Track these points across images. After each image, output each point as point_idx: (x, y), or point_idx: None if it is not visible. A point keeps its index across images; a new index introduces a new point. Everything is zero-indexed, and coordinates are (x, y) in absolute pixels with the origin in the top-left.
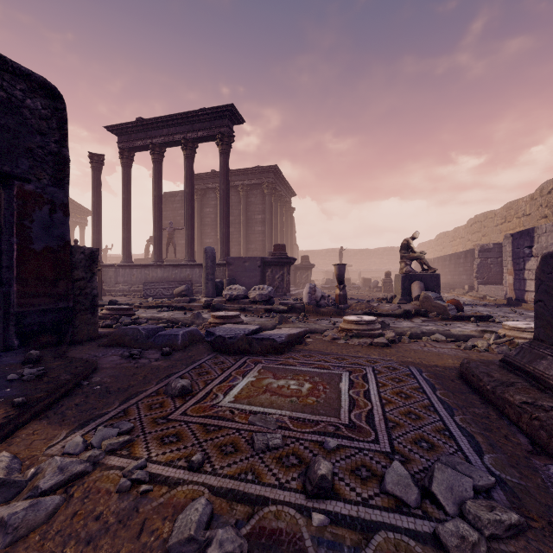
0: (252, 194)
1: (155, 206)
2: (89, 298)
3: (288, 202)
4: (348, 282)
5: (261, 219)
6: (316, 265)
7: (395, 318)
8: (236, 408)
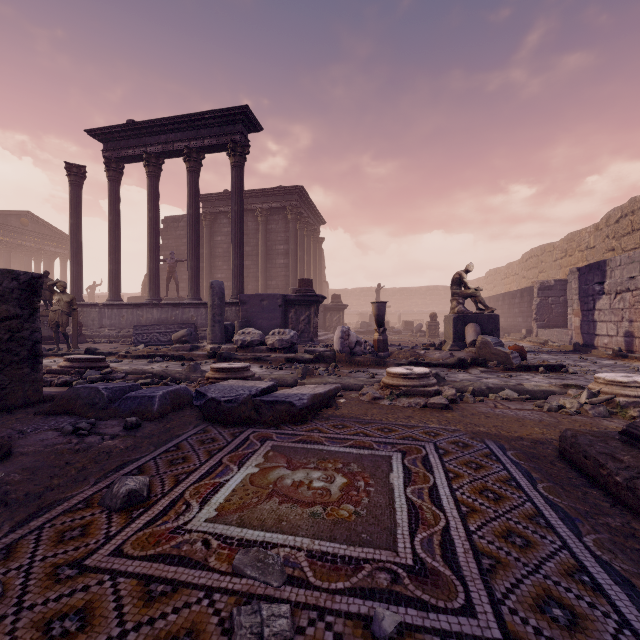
0: (273, 220)
1: (151, 231)
2: (26, 345)
3: (316, 231)
4: (387, 326)
5: (283, 251)
6: (349, 306)
7: (447, 368)
8: (215, 534)
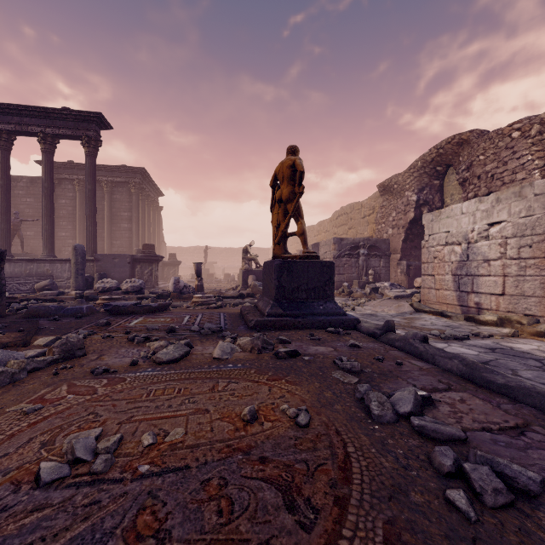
0: (118, 191)
1: (2, 197)
2: None
3: (155, 201)
4: (212, 277)
5: (127, 217)
6: (185, 261)
7: (234, 299)
8: (137, 325)
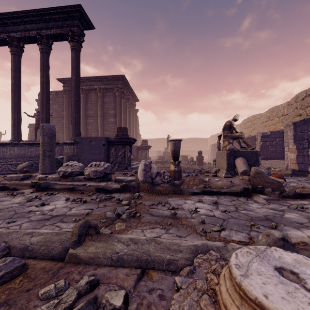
0: (107, 96)
1: (13, 93)
2: None
3: (133, 105)
4: None
5: (113, 114)
6: (152, 148)
7: (235, 197)
8: None
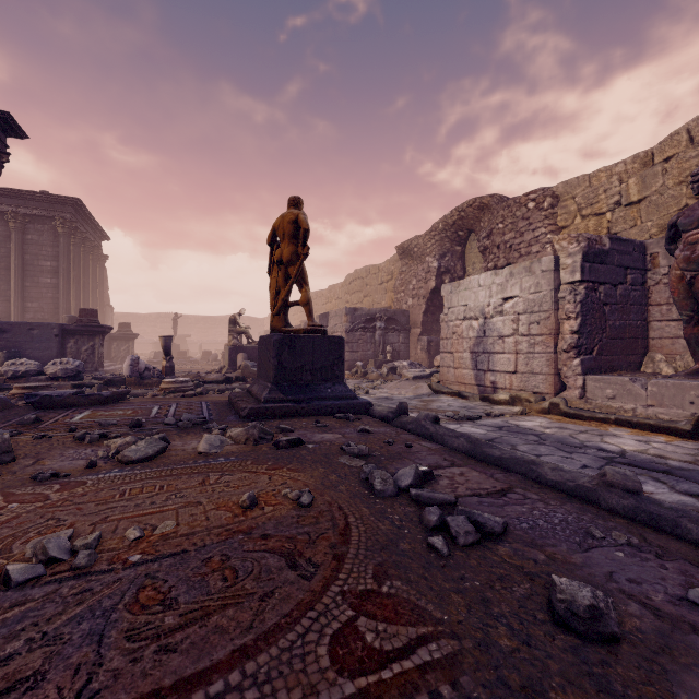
0: (34, 230)
1: None
2: None
3: (97, 247)
4: (184, 356)
5: (51, 268)
6: (142, 334)
7: (218, 384)
8: (84, 421)
